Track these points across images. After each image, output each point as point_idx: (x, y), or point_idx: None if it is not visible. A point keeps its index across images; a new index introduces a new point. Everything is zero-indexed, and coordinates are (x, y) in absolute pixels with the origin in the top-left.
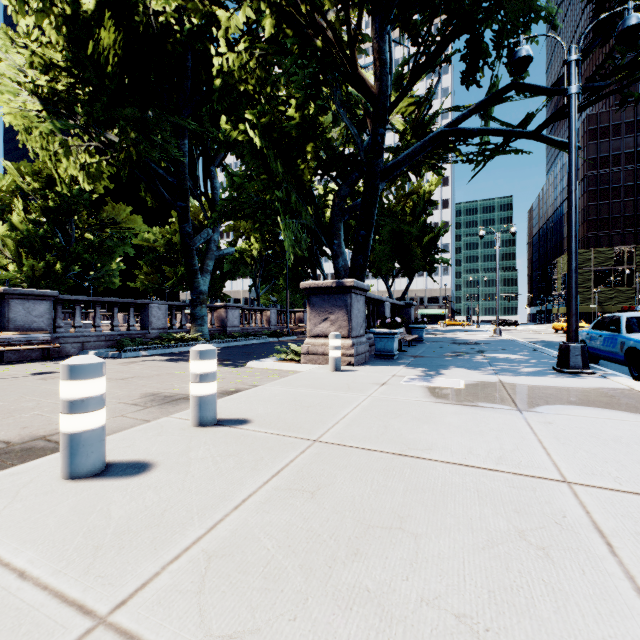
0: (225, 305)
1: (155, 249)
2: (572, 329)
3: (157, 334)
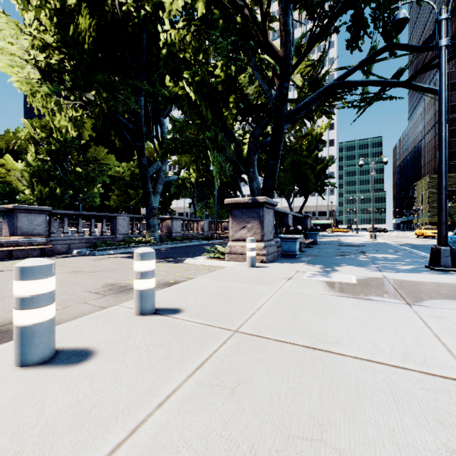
0: (171, 217)
1: (123, 178)
2: (442, 235)
3: (122, 238)
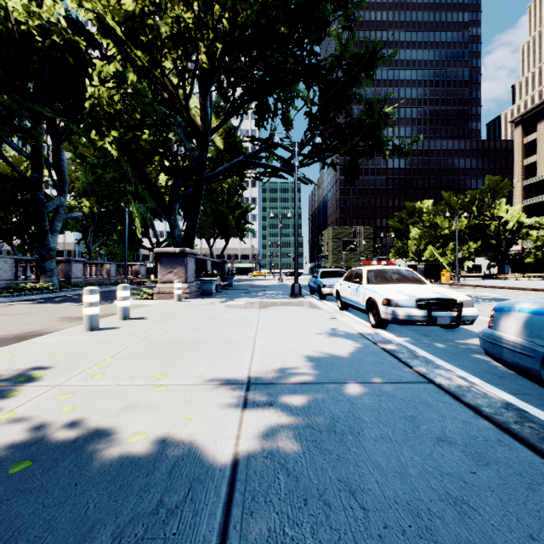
0: (69, 259)
1: None
2: (296, 277)
3: (4, 285)
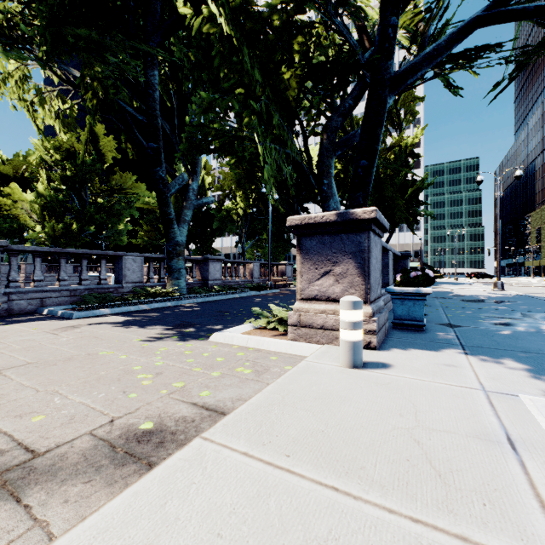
0: (206, 258)
1: (154, 210)
2: None
3: (131, 288)
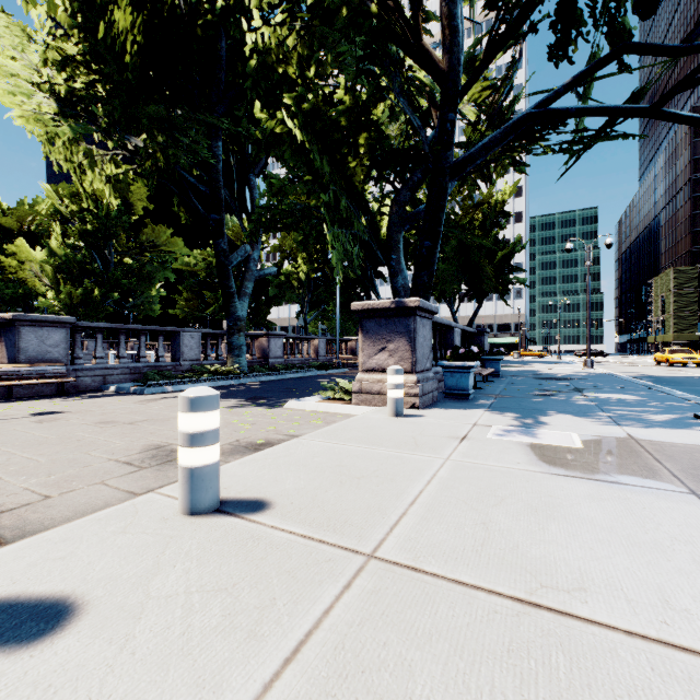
0: (267, 333)
1: (196, 273)
2: None
3: (189, 366)
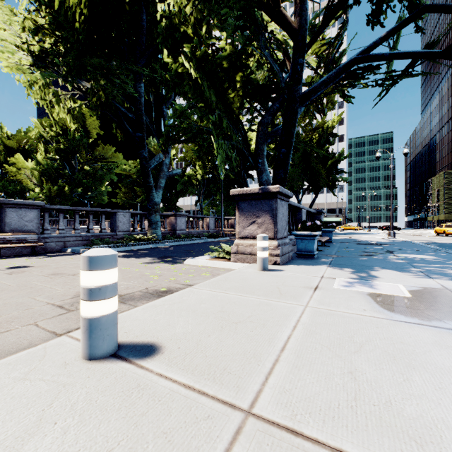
0: (175, 213)
1: (130, 176)
2: None
3: (122, 235)
